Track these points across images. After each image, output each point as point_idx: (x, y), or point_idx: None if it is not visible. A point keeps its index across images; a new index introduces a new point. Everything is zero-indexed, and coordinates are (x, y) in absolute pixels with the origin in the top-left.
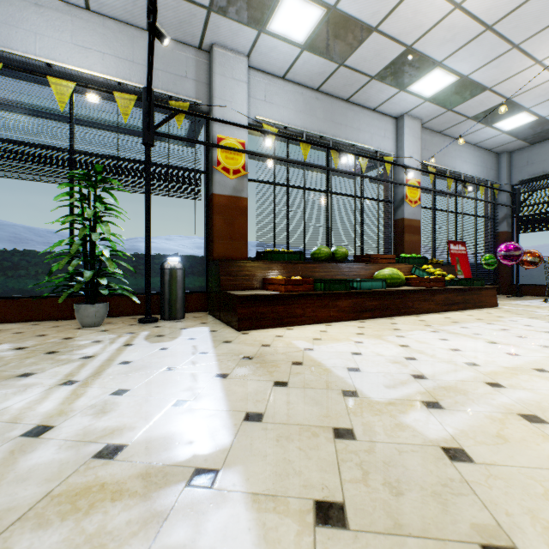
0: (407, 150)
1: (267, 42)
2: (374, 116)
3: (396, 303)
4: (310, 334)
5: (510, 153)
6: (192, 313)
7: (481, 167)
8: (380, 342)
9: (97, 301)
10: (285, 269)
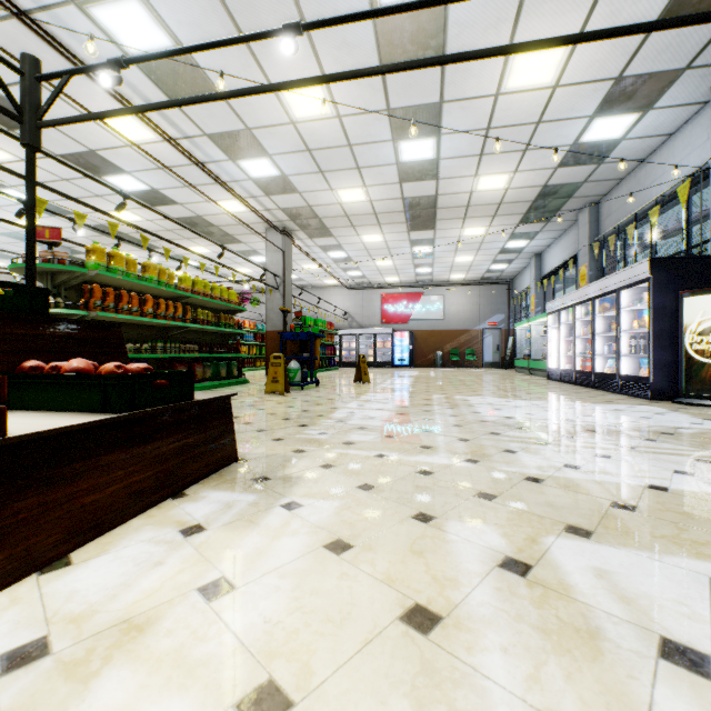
0: None
1: None
2: None
3: None
4: None
5: None
6: None
7: None
8: None
9: None
10: None
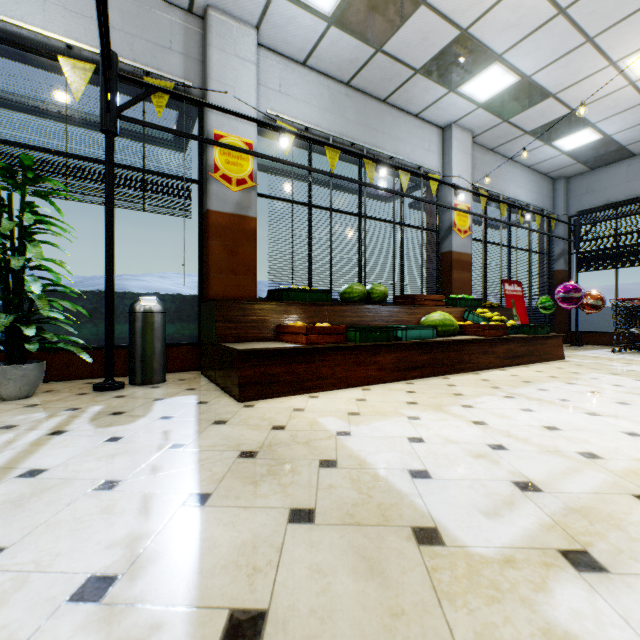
0: (455, 168)
1: (282, 9)
2: (416, 123)
3: (451, 357)
4: (342, 404)
5: (568, 180)
6: (179, 373)
7: (536, 194)
8: (444, 417)
9: (25, 360)
10: (306, 313)
